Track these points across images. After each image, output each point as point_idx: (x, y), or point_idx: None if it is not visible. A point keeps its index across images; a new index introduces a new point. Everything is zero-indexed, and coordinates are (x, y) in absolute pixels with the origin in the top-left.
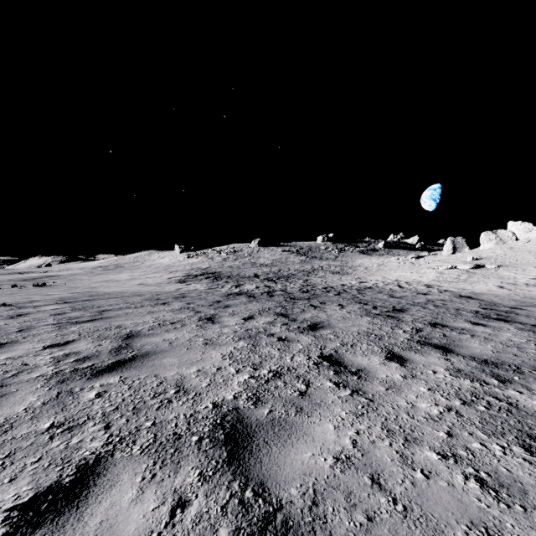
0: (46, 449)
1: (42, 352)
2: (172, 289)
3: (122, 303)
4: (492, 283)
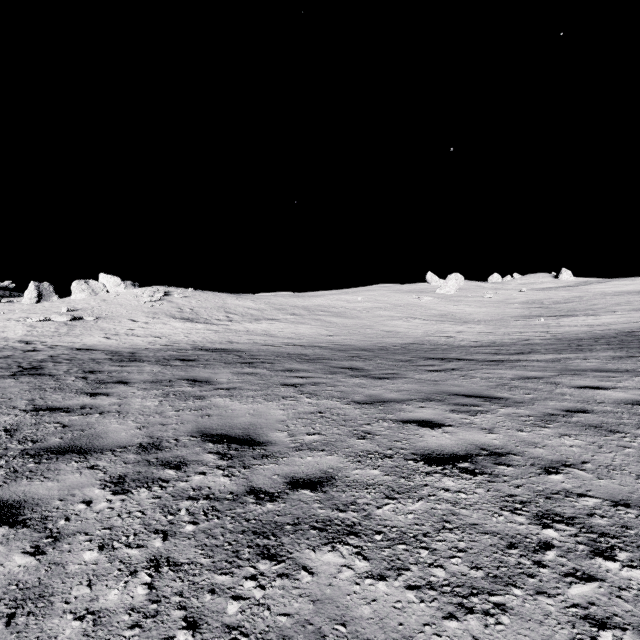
0: None
1: None
2: None
3: None
4: (98, 335)
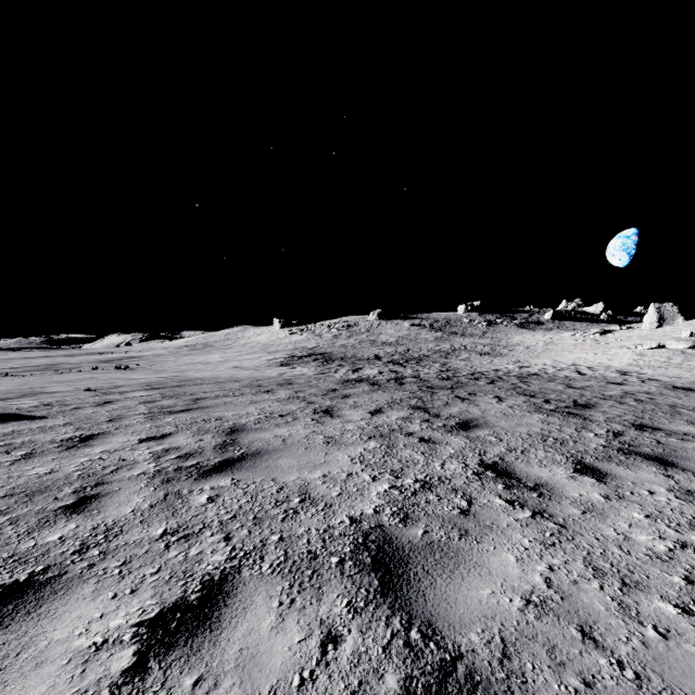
0: (164, 559)
1: (138, 446)
2: (274, 373)
3: (218, 390)
4: None
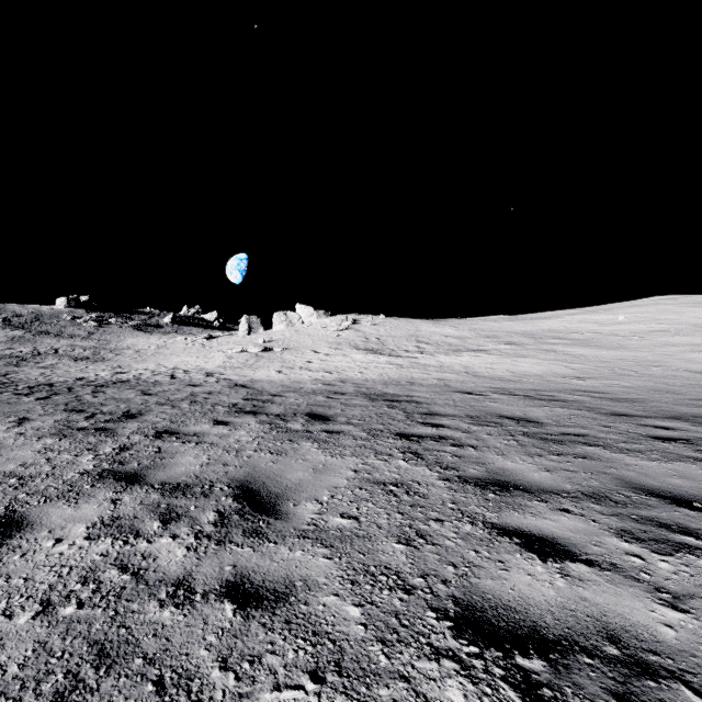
0: None
1: None
2: None
3: None
4: (274, 368)
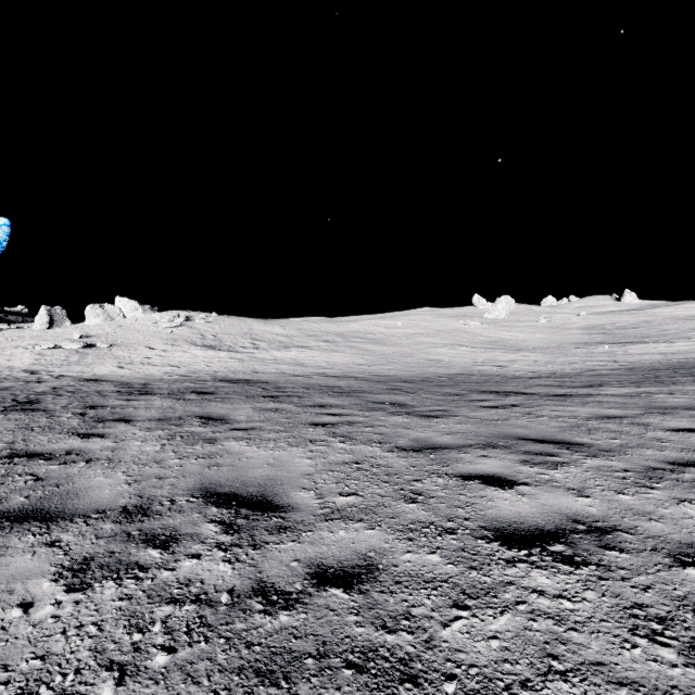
0: None
1: None
2: None
3: None
4: (111, 364)
